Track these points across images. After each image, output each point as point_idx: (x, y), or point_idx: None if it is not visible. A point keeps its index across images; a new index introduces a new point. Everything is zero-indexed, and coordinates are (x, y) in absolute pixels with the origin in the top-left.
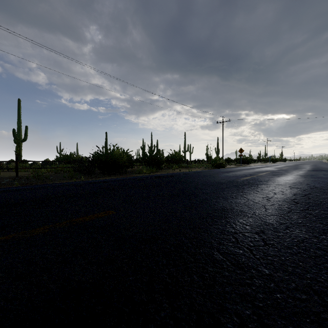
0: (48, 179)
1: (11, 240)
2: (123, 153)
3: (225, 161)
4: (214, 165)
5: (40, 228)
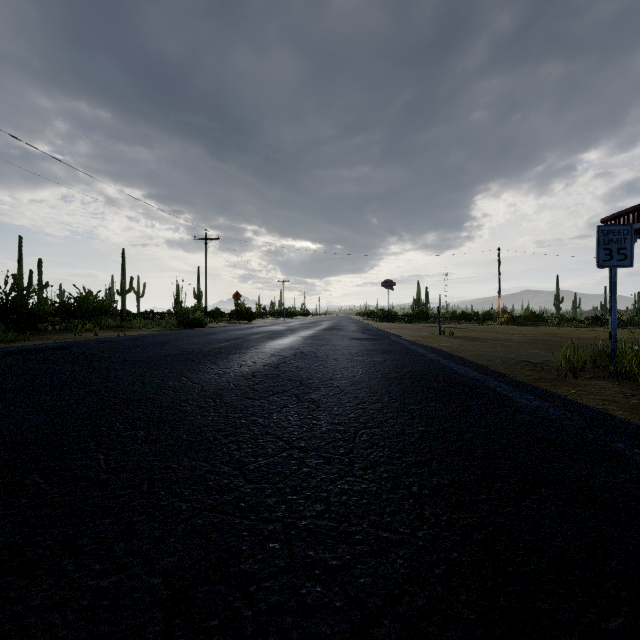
0: None
1: None
2: None
3: (211, 315)
4: (184, 322)
5: None
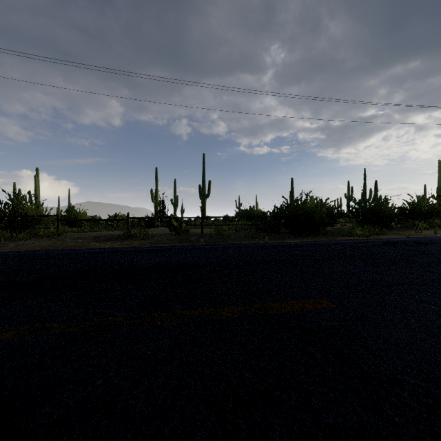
0: (229, 238)
1: (197, 318)
2: (321, 204)
3: None
4: None
5: (227, 309)
